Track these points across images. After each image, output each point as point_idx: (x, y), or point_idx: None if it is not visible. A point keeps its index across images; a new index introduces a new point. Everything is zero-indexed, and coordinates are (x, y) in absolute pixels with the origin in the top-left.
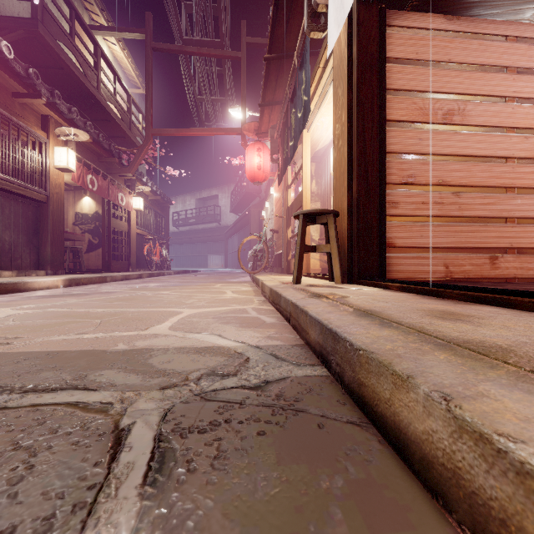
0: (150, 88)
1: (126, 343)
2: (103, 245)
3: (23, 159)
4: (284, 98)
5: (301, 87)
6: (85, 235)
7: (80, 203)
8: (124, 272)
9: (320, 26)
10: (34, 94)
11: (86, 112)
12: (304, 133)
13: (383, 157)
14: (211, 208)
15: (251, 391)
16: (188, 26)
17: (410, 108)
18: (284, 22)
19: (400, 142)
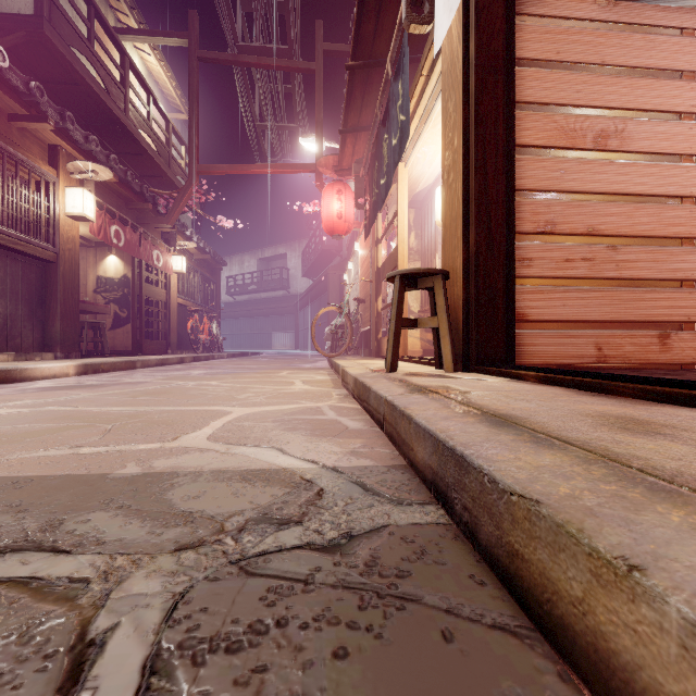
0: (195, 110)
1: (140, 462)
2: (132, 319)
3: (23, 204)
4: (374, 120)
5: (397, 103)
6: (110, 306)
7: (103, 263)
8: (161, 355)
9: (424, 16)
10: (38, 116)
11: (110, 143)
12: (401, 168)
13: (511, 196)
14: (277, 271)
15: (324, 556)
16: (246, 29)
17: (549, 129)
18: (373, 15)
19: (534, 175)
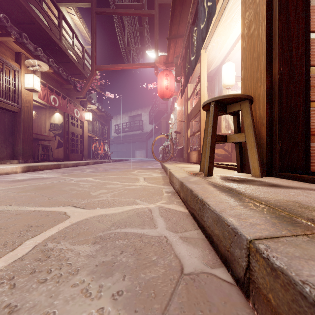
0: (94, 38)
1: None
2: (64, 143)
3: None
4: (187, 26)
5: None
6: (56, 137)
7: (53, 117)
8: (79, 161)
9: None
10: (5, 33)
11: (54, 57)
12: (202, 53)
13: (307, 34)
14: (137, 121)
15: None
16: None
17: None
18: None
19: None
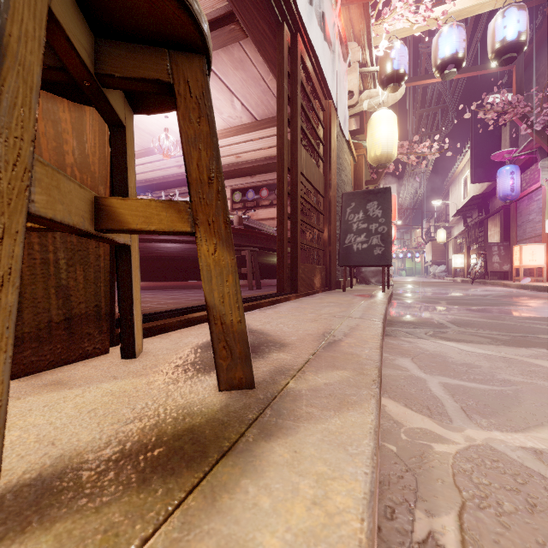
0: None
1: (547, 353)
2: None
3: None
4: None
5: None
6: None
7: None
8: None
9: None
10: None
11: None
12: None
13: None
14: None
15: (421, 327)
16: None
17: None
18: None
19: None
